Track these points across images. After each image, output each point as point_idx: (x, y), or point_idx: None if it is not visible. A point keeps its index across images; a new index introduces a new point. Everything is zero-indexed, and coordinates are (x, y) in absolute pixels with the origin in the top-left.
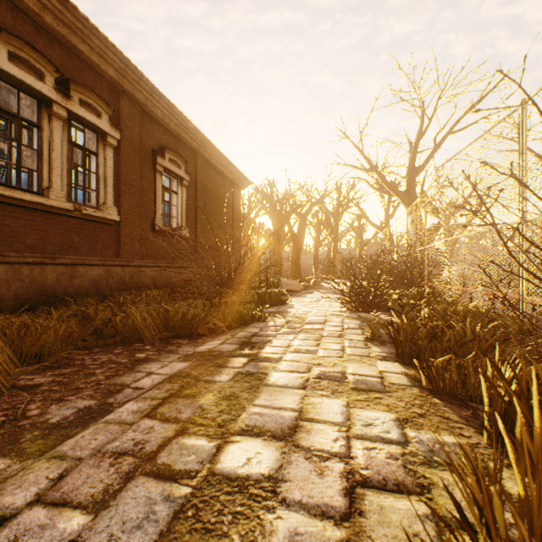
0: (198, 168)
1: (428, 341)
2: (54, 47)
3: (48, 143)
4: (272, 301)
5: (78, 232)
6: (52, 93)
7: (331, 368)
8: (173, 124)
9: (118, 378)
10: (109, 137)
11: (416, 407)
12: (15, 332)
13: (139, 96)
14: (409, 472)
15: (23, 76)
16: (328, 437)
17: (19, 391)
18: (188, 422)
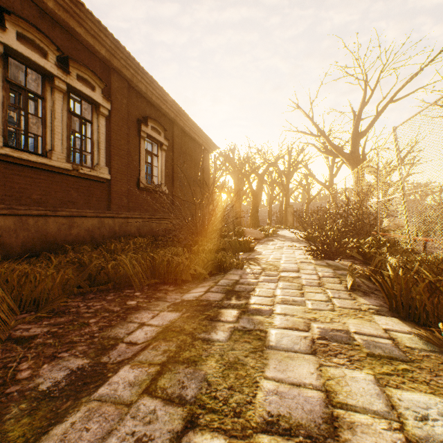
0: (175, 135)
1: (428, 296)
2: (56, 30)
3: (51, 112)
4: (241, 249)
5: (76, 188)
6: (54, 69)
7: (331, 325)
8: (154, 97)
9: (111, 330)
10: (102, 108)
11: None
12: (16, 280)
13: (126, 73)
14: None
15: (29, 54)
16: (382, 441)
17: (14, 344)
18: (195, 404)
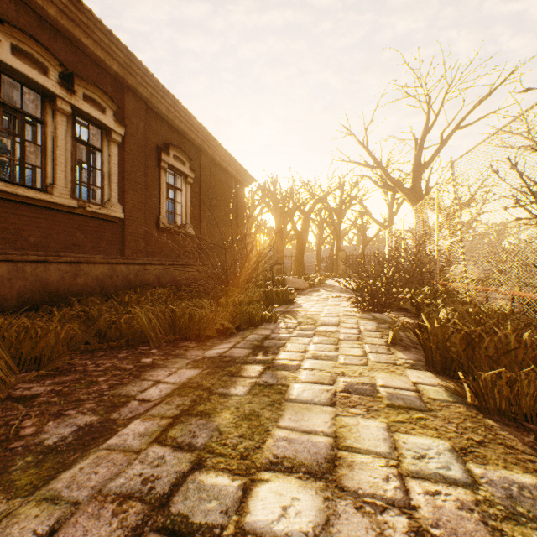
0: (202, 166)
1: (464, 348)
2: (58, 41)
3: (52, 139)
4: (279, 300)
5: (82, 229)
6: (56, 88)
7: (358, 379)
8: (177, 120)
9: (122, 388)
10: (114, 133)
11: (470, 432)
12: (14, 335)
13: (143, 91)
14: (493, 531)
15: (26, 70)
16: (376, 475)
17: (15, 403)
18: (204, 450)
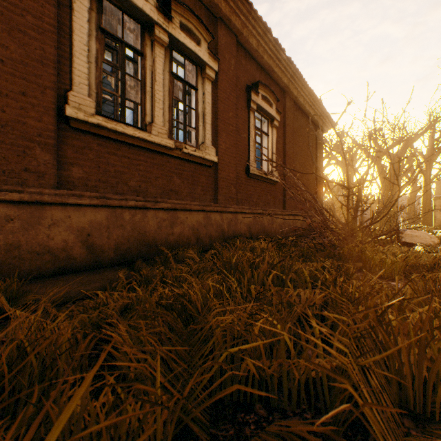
0: (286, 109)
1: None
2: None
3: (150, 73)
4: None
5: (178, 174)
6: (154, 13)
7: None
8: (266, 56)
9: None
10: (207, 69)
11: None
12: None
13: (235, 22)
14: None
15: None
16: None
17: None
18: None
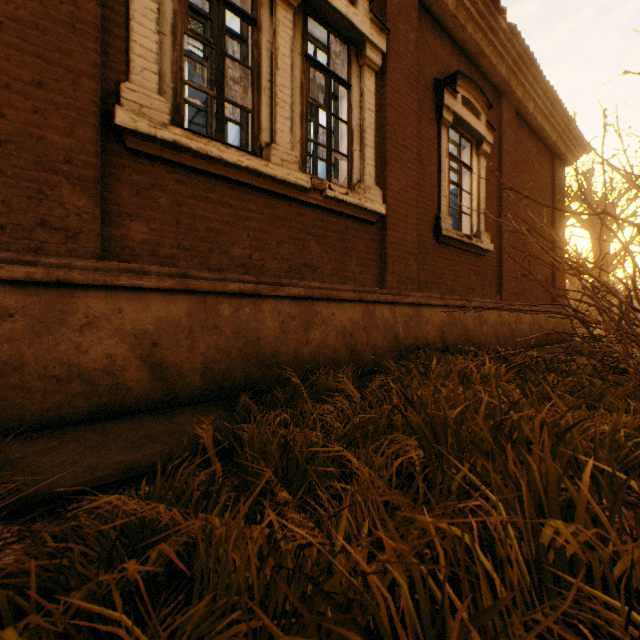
0: (503, 123)
1: None
2: None
3: (269, 56)
4: None
5: (317, 236)
6: None
7: None
8: (470, 26)
9: None
10: (368, 48)
11: None
12: None
13: None
14: None
15: None
16: None
17: None
18: None
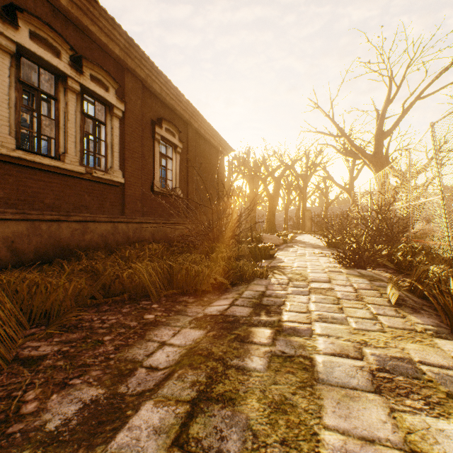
0: (189, 137)
1: None
2: (69, 29)
3: (64, 114)
4: (261, 256)
5: (89, 193)
6: (67, 69)
7: (387, 352)
8: (168, 98)
9: (128, 351)
10: (115, 109)
11: None
12: (25, 290)
13: (140, 72)
14: None
15: (42, 53)
16: None
17: (20, 367)
18: None
